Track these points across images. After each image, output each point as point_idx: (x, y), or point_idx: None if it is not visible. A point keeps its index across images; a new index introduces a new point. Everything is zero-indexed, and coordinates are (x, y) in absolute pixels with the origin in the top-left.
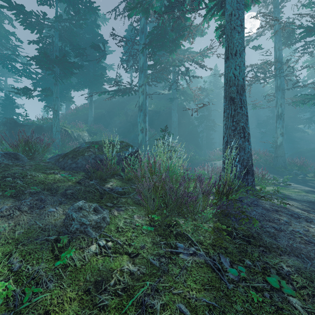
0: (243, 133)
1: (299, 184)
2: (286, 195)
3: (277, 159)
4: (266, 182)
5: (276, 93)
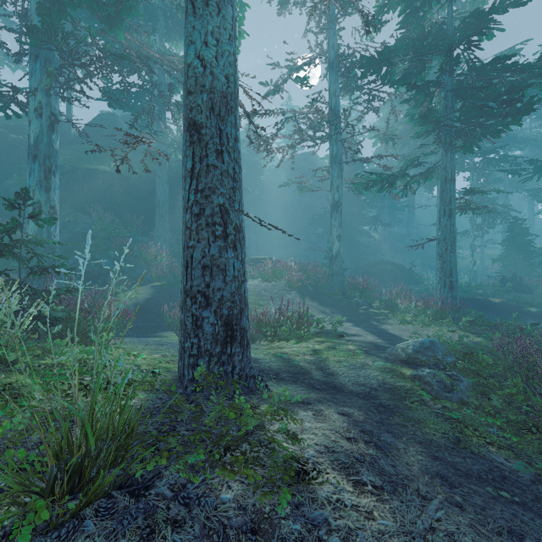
0: (225, 224)
1: (359, 326)
2: (329, 374)
3: (332, 279)
4: (305, 332)
5: (332, 167)
